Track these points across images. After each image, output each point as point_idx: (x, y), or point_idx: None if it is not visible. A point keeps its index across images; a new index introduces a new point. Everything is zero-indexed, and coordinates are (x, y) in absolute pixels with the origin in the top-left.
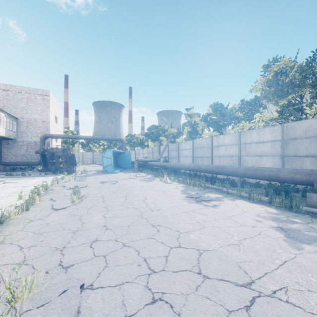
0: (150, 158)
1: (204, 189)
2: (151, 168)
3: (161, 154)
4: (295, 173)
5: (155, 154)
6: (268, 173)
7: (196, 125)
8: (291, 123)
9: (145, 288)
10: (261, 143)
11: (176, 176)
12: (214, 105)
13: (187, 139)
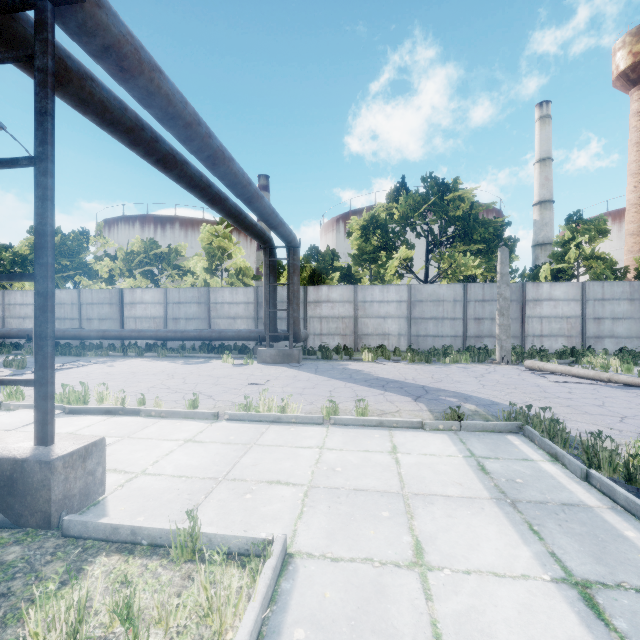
0: None
1: None
2: None
3: None
4: (20, 331)
5: None
6: (4, 332)
7: None
8: None
9: None
10: (25, 306)
11: None
12: None
13: None
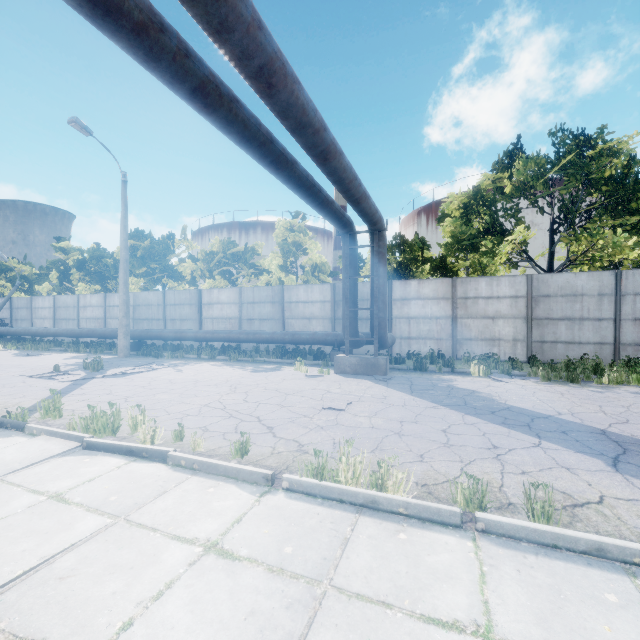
0: None
1: (45, 351)
2: None
3: None
4: (113, 331)
5: None
6: (100, 332)
7: (70, 271)
8: (137, 292)
9: None
10: None
11: (14, 343)
12: (93, 251)
13: (56, 289)
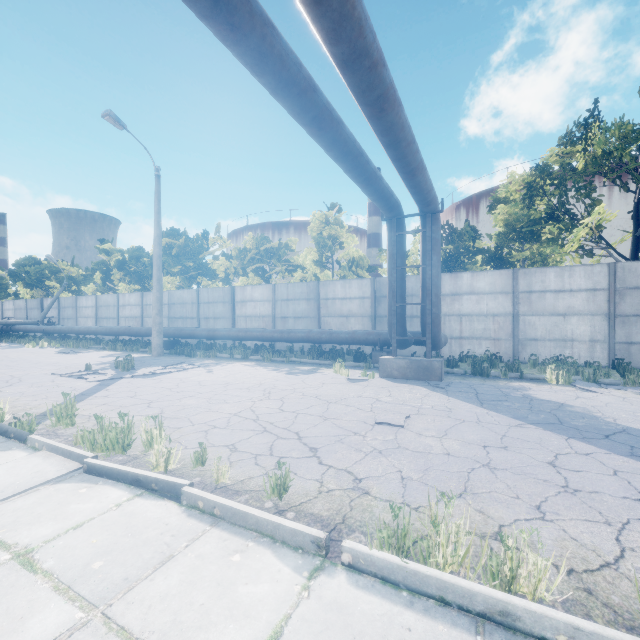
0: (21, 319)
1: (85, 349)
2: (23, 336)
3: (45, 312)
4: (148, 329)
5: (33, 313)
6: (136, 331)
7: (111, 271)
8: (172, 291)
9: (6, 366)
10: None
11: (58, 341)
12: (132, 251)
13: (100, 290)
